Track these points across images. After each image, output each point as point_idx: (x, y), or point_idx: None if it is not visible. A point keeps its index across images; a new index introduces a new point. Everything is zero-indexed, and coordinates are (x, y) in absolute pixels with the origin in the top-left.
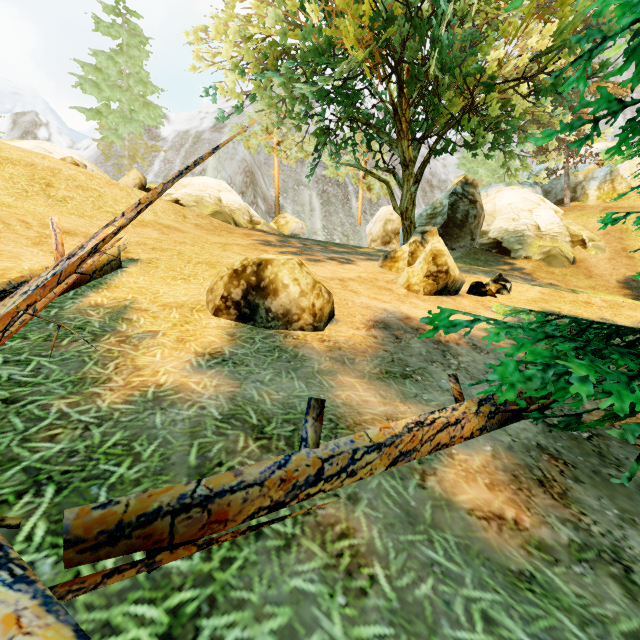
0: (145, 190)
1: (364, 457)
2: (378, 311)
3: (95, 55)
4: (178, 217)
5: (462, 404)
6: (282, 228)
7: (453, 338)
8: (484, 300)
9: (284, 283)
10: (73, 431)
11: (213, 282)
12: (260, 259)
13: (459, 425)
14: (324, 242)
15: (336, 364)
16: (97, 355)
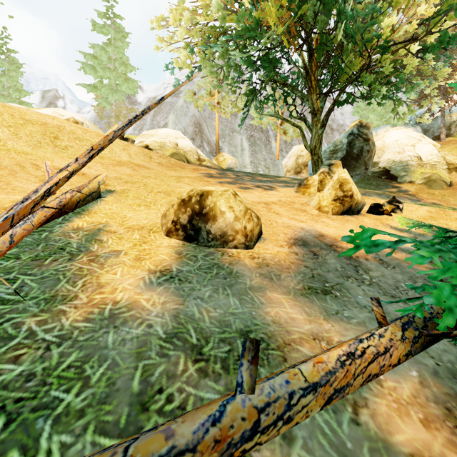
0: (123, 139)
1: (300, 401)
2: (297, 230)
3: (93, 47)
4: (146, 158)
5: (387, 329)
6: (221, 163)
7: (362, 253)
8: (382, 218)
9: (221, 210)
10: (36, 351)
11: (166, 209)
12: (202, 191)
13: (388, 354)
14: (252, 173)
15: (265, 280)
16: (70, 273)
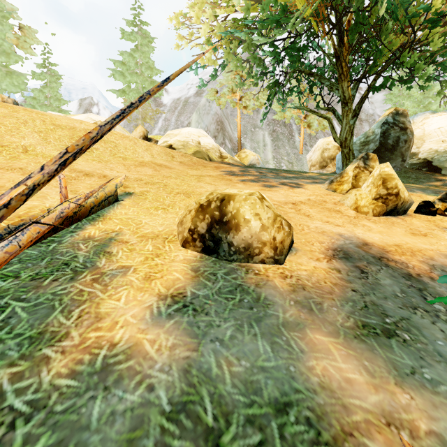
0: (147, 140)
1: None
2: (334, 237)
3: (121, 54)
4: (168, 157)
5: None
6: (243, 160)
7: (423, 270)
8: (435, 220)
9: (245, 218)
10: None
11: (183, 215)
12: (223, 194)
13: None
14: (275, 170)
15: (302, 312)
16: (68, 298)
